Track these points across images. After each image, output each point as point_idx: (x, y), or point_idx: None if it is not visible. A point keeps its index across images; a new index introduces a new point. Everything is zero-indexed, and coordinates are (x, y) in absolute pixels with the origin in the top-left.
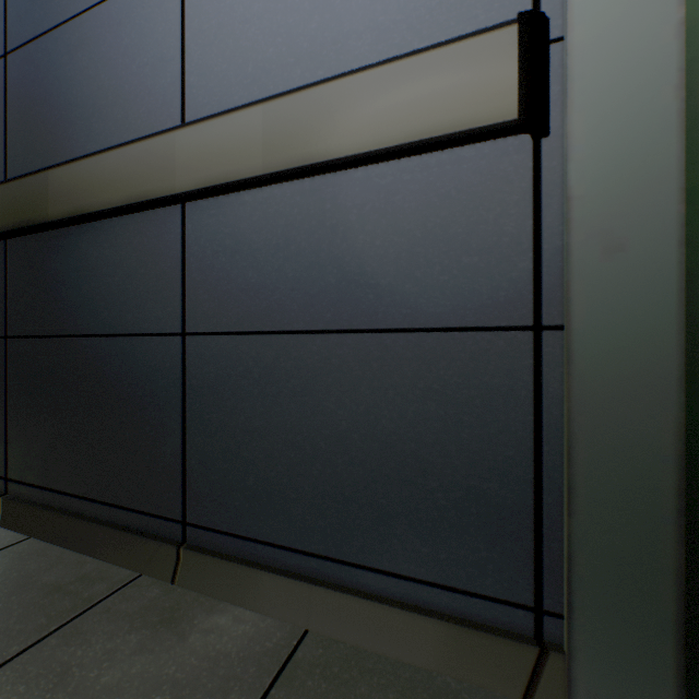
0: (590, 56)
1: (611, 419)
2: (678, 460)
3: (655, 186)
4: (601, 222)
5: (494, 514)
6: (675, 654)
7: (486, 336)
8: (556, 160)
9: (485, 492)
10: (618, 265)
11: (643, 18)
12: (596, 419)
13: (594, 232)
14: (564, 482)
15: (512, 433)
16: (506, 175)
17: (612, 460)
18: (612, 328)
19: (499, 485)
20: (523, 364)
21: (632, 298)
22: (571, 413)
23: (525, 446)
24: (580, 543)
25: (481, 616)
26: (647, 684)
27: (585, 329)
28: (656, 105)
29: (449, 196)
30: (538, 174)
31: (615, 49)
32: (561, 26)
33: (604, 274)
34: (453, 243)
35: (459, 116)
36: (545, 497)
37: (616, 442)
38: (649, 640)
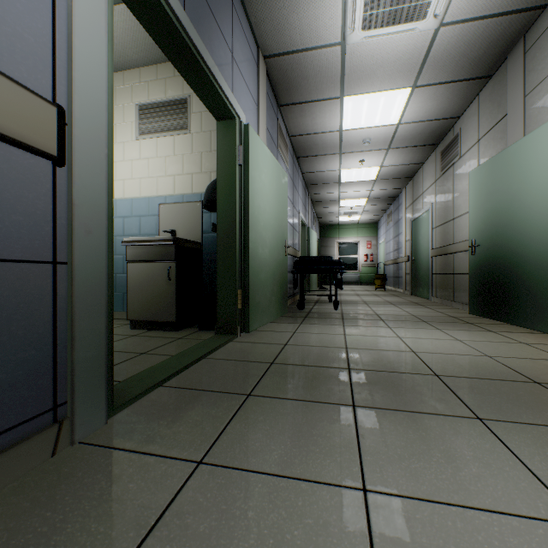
0: (82, 145)
1: (88, 303)
2: (106, 314)
3: (101, 211)
4: (85, 219)
5: (33, 369)
6: (106, 386)
7: (29, 266)
8: (64, 181)
9: (28, 358)
10: (91, 239)
11: (98, 144)
12: (84, 304)
13: (83, 223)
14: (68, 337)
15: (43, 319)
16: (40, 176)
17: (89, 320)
18: (89, 265)
19: (36, 351)
20: (49, 281)
21: (95, 253)
22: (75, 303)
23: (50, 325)
24: (78, 360)
25: (25, 434)
26: (99, 404)
27: (80, 265)
28: (101, 180)
29: (4, 172)
30: (56, 184)
31: (90, 149)
32: (66, 118)
33: (86, 242)
34: (7, 204)
35: (26, 134)
36: (59, 348)
37: (90, 312)
38: (99, 386)
